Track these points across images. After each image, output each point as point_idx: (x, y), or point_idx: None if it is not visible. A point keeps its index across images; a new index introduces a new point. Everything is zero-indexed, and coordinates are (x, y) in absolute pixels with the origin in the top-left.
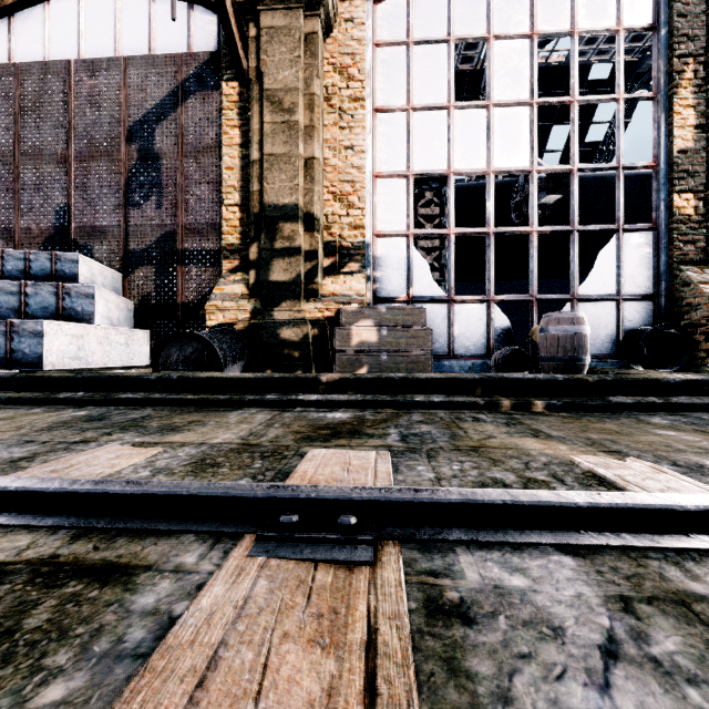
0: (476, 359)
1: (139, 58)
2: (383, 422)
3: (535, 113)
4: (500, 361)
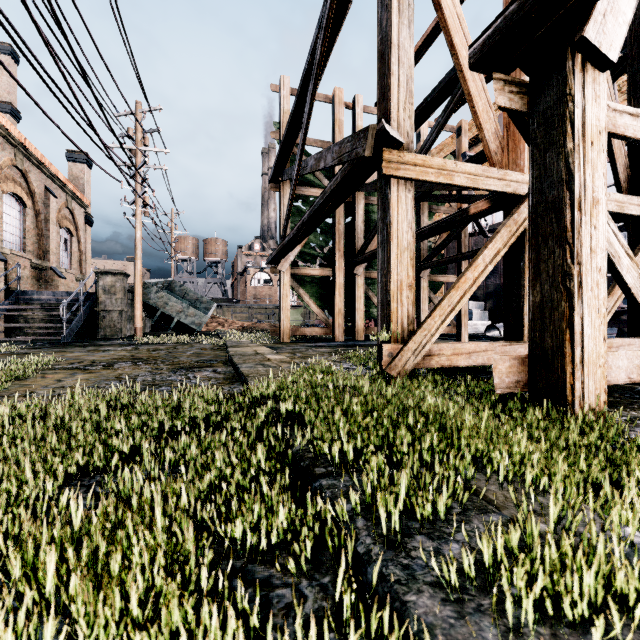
0: None
1: (489, 227)
2: None
3: None
4: None
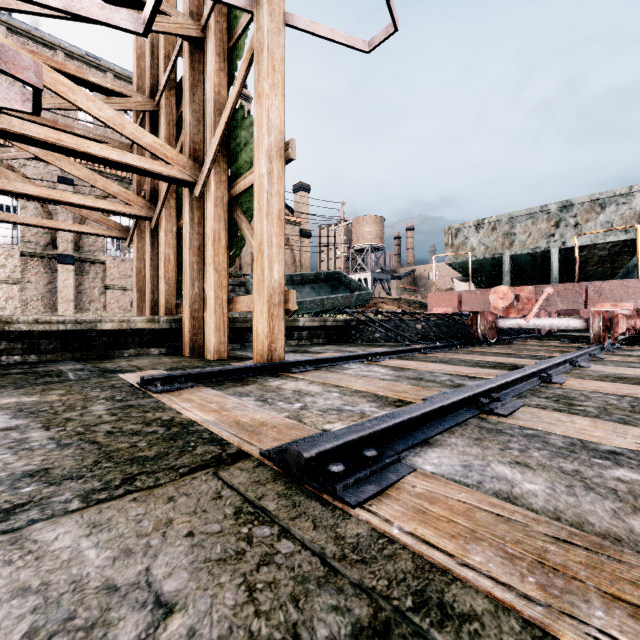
0: None
1: None
2: None
3: None
4: None
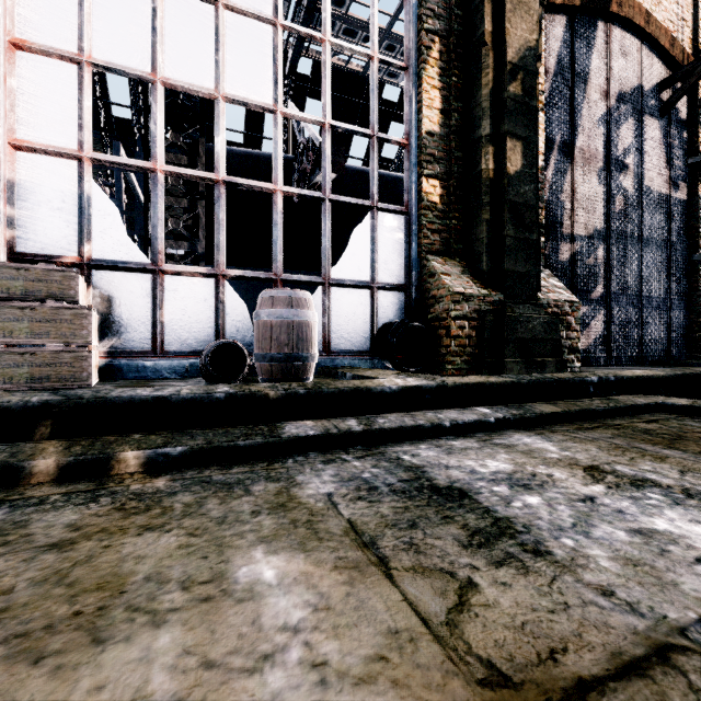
0: (198, 357)
1: None
2: None
3: (280, 38)
4: (203, 361)
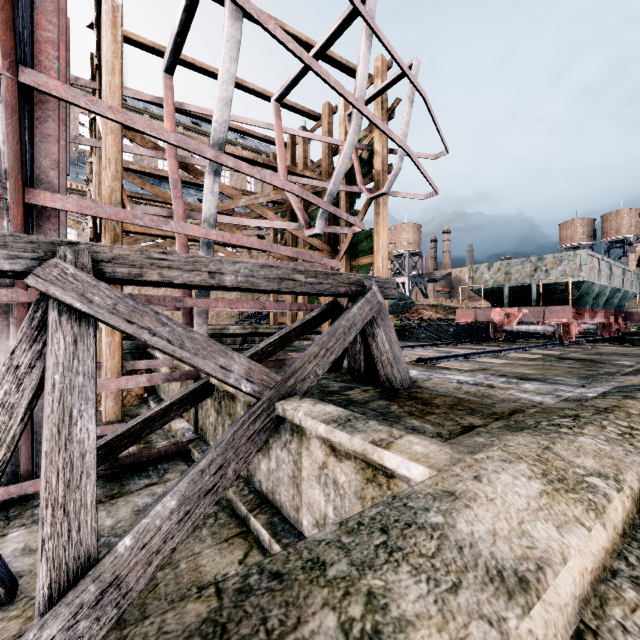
0: None
1: None
2: (591, 362)
3: None
4: None
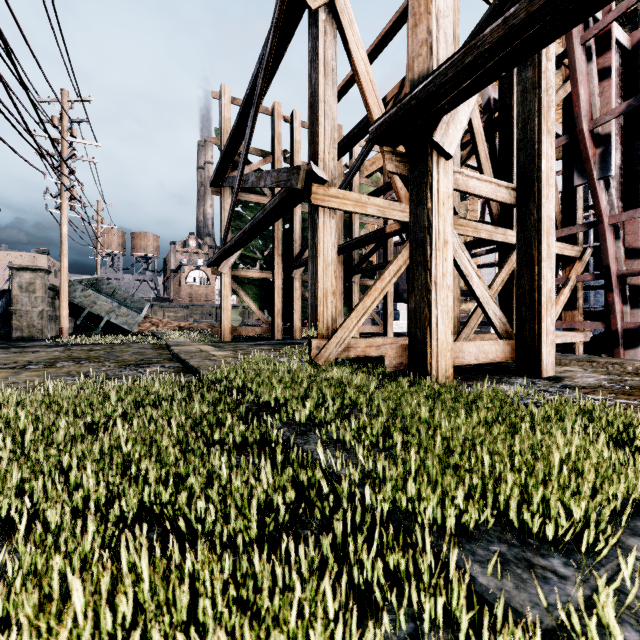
0: None
1: None
2: None
3: None
4: None
